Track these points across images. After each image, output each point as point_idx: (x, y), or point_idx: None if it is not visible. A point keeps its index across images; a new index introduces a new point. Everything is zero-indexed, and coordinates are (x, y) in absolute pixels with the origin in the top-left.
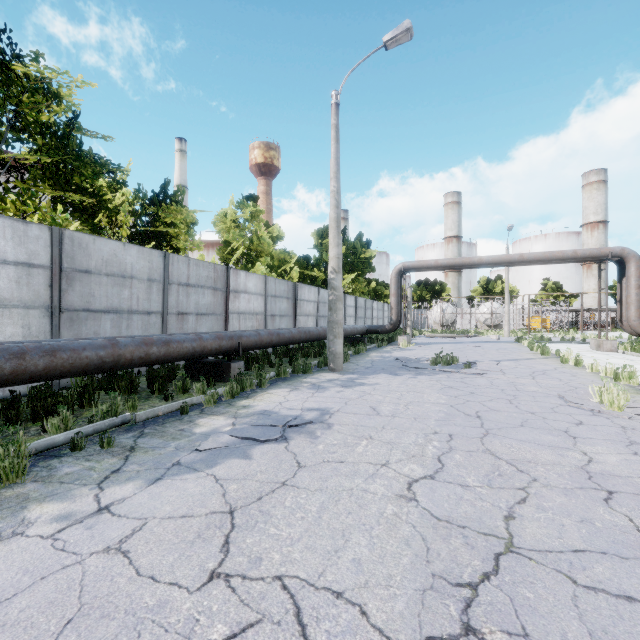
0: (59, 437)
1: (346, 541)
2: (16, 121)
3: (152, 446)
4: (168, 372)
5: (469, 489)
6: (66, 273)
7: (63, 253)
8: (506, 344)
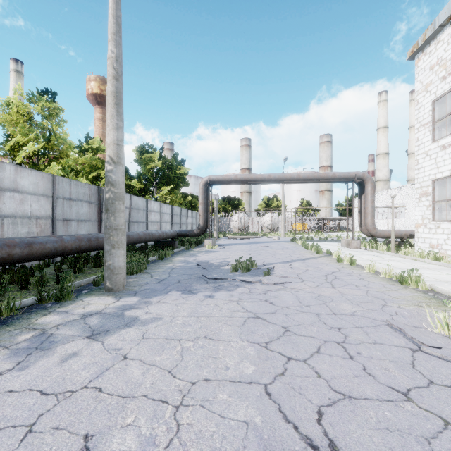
0: None
1: None
2: None
3: None
4: None
5: None
6: None
7: None
8: (286, 243)
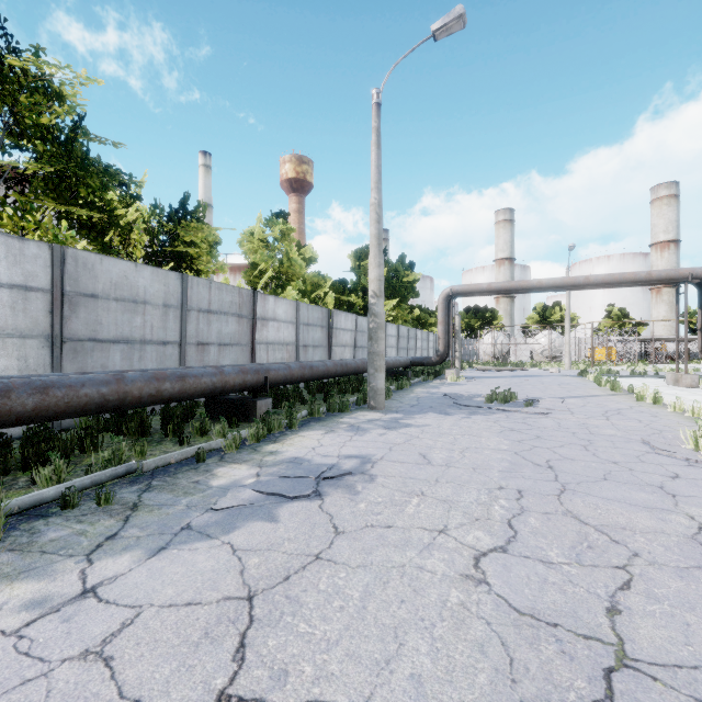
0: (48, 492)
1: (400, 645)
2: (13, 124)
3: (159, 503)
4: (185, 411)
5: (554, 567)
6: (69, 297)
7: (65, 274)
8: (568, 378)
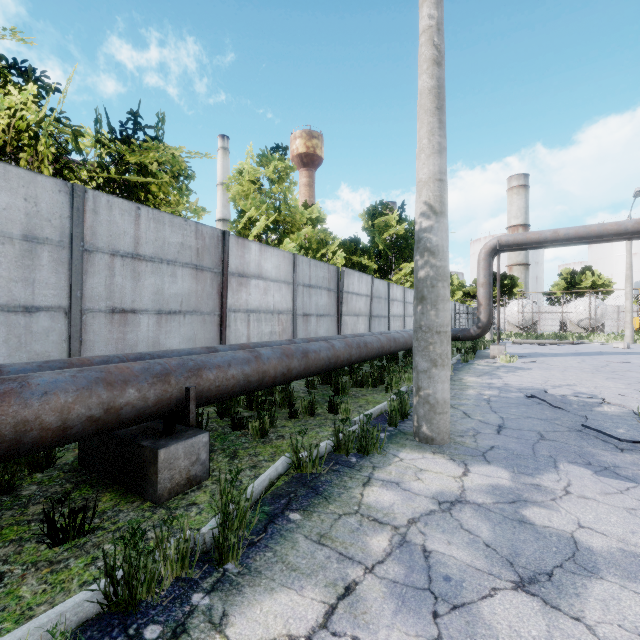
0: None
1: None
2: None
3: None
4: (5, 464)
5: None
6: None
7: None
8: None
